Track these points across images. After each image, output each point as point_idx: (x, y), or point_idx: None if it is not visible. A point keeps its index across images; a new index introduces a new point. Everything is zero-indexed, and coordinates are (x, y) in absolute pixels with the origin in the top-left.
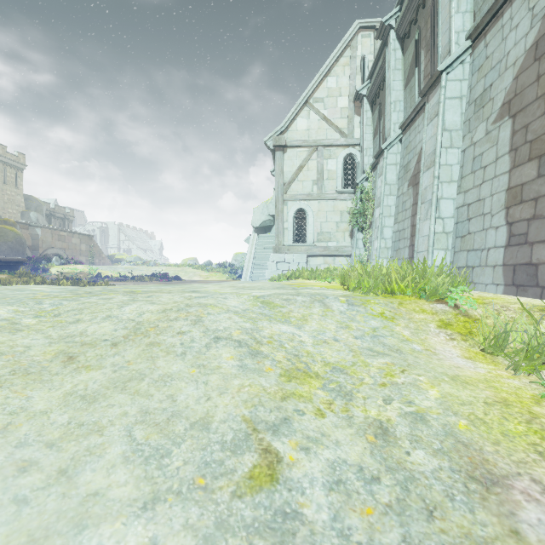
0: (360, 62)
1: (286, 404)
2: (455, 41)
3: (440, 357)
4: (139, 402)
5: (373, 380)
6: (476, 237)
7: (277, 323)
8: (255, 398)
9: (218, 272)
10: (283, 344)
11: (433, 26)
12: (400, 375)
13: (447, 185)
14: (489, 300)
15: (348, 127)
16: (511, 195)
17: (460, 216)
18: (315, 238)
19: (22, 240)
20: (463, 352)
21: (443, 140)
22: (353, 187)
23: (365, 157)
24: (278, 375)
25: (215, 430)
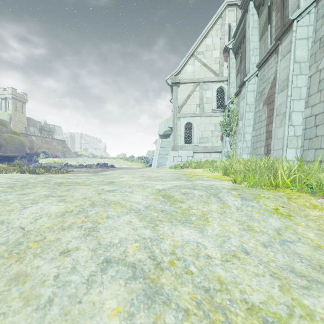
0: (227, 27)
1: None
2: None
3: None
4: None
5: None
6: (323, 138)
7: (178, 225)
8: None
9: (137, 162)
10: (187, 265)
11: None
12: None
13: (297, 101)
14: None
15: (219, 69)
16: None
17: (308, 124)
18: (198, 141)
19: (23, 143)
20: None
21: (294, 69)
22: (223, 108)
23: (231, 88)
24: None
25: None
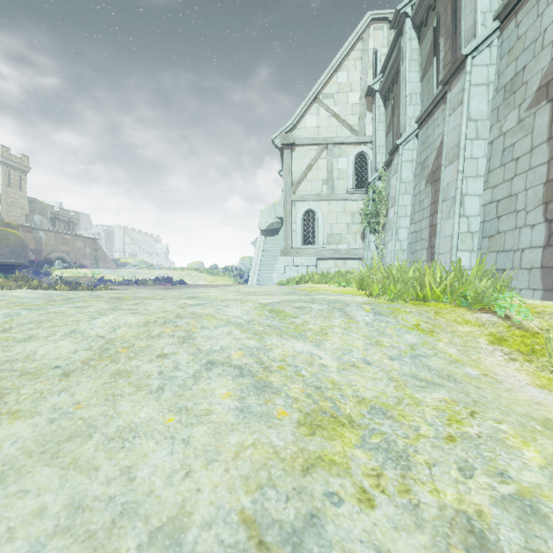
0: (372, 56)
1: (311, 483)
2: (481, 22)
3: (507, 386)
4: (72, 484)
5: (433, 430)
6: (507, 236)
7: (289, 338)
8: (262, 472)
9: (224, 276)
10: (299, 370)
11: (454, 11)
12: (470, 421)
13: (472, 180)
14: (540, 308)
15: (360, 124)
16: (550, 188)
17: (487, 214)
18: (325, 240)
19: (24, 243)
20: (532, 377)
21: (468, 130)
22: (365, 187)
23: (378, 155)
24: (295, 424)
25: (191, 548)
